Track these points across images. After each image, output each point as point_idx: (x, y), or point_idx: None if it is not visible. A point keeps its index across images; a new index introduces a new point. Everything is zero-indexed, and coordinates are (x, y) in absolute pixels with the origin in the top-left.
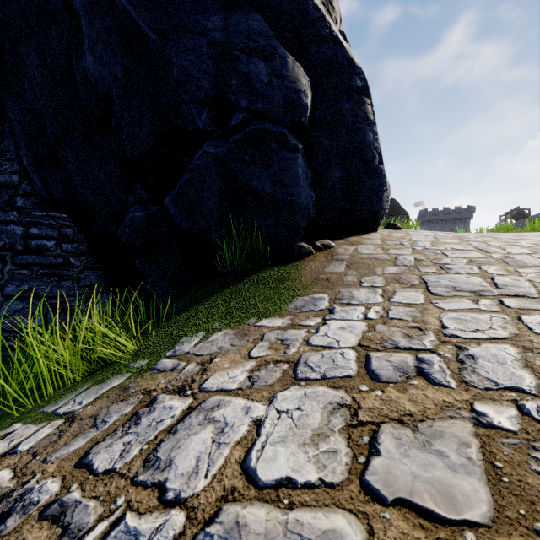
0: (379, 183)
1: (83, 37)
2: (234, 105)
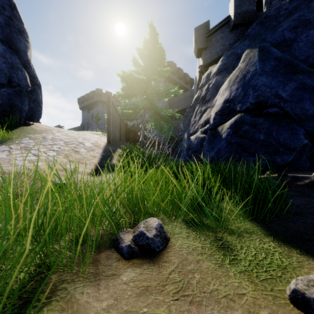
0: (41, 109)
1: None
2: (14, 81)
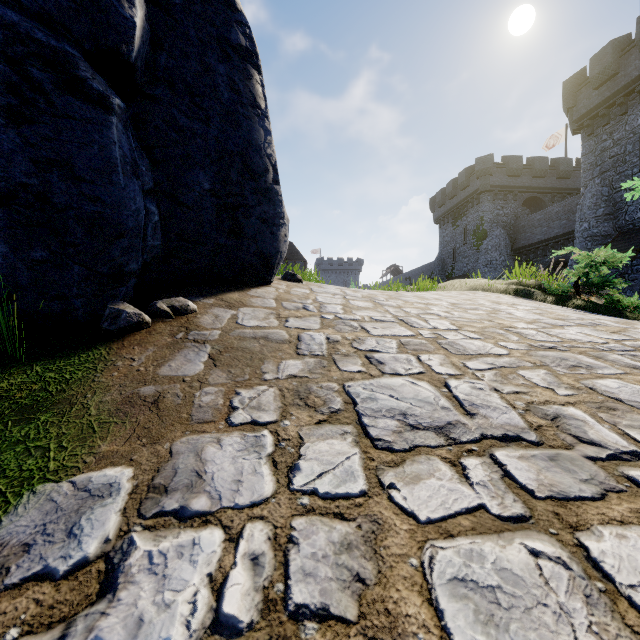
0: (274, 212)
1: None
2: None
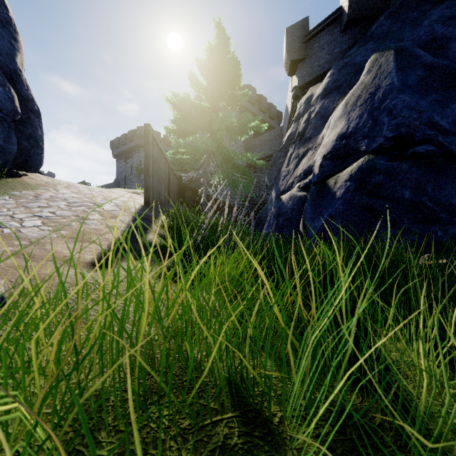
0: (42, 152)
1: None
2: None
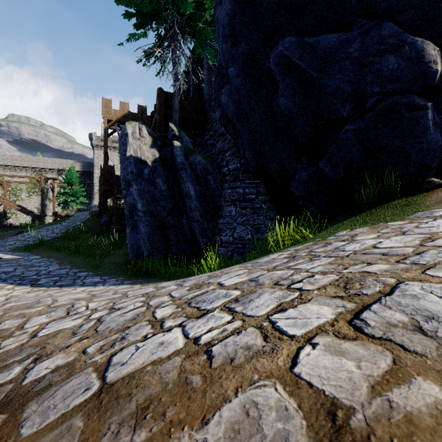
0: None
1: (279, 89)
2: (369, 93)
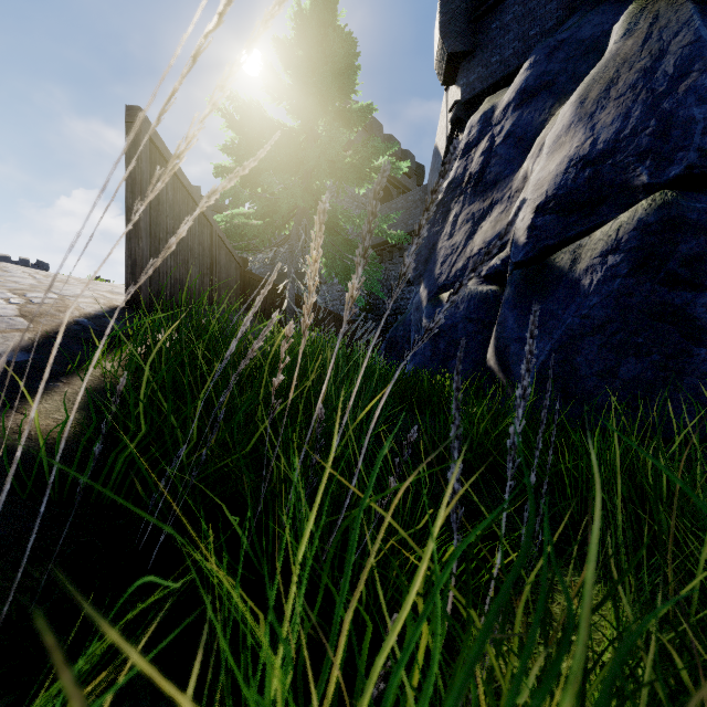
0: None
1: None
2: None
